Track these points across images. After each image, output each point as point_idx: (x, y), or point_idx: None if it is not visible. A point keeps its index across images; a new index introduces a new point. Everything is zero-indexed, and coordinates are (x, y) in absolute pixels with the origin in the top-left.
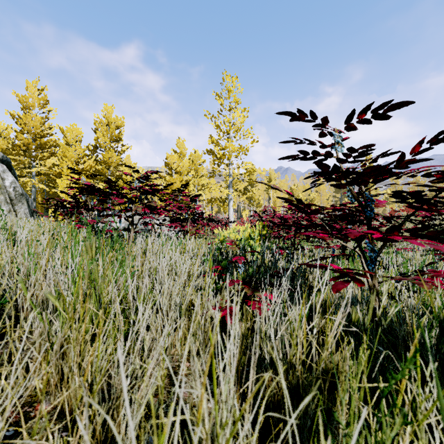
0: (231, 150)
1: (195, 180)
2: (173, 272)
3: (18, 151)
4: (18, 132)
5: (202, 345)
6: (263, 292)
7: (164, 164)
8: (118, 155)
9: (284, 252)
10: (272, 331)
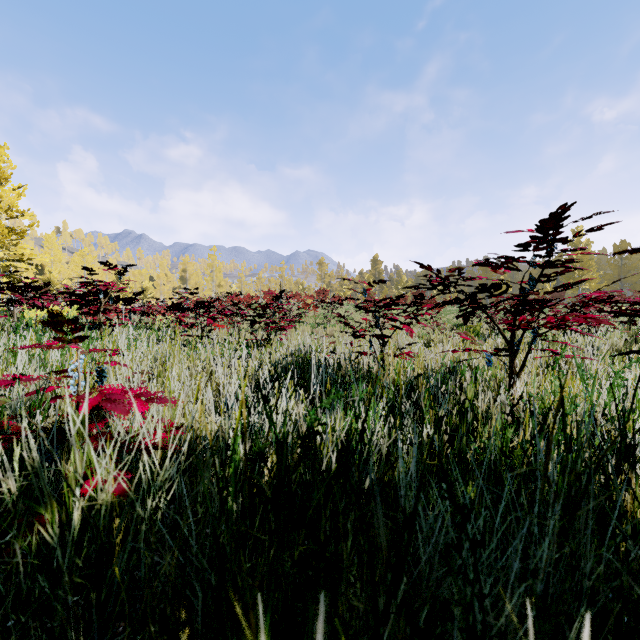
0: None
1: None
2: None
3: None
4: None
5: None
6: None
7: None
8: None
9: None
10: None
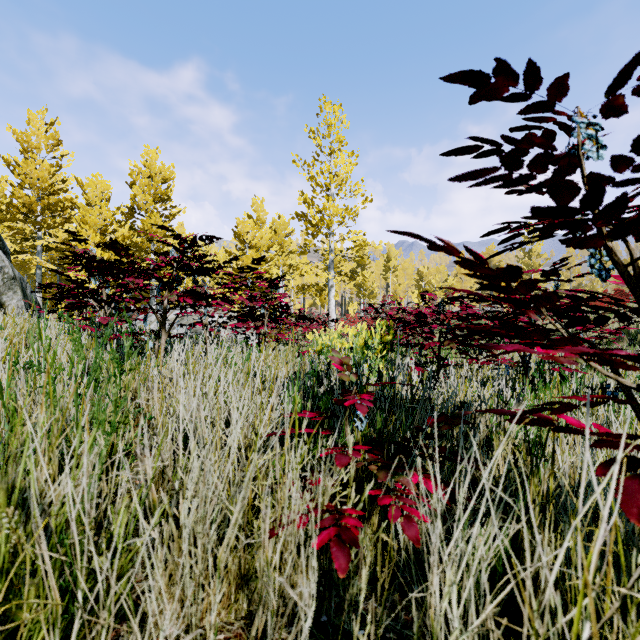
0: (332, 214)
1: (280, 258)
2: (221, 422)
3: (15, 215)
4: (15, 187)
5: (274, 628)
6: (410, 474)
7: (234, 234)
8: (166, 221)
9: (422, 371)
10: (452, 604)
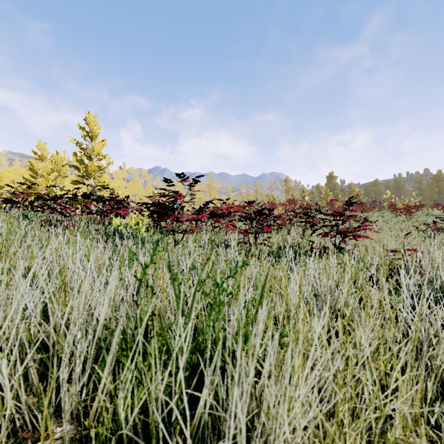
0: (92, 169)
1: (58, 180)
2: None
3: None
4: None
5: None
6: None
7: (29, 168)
8: None
9: None
10: None
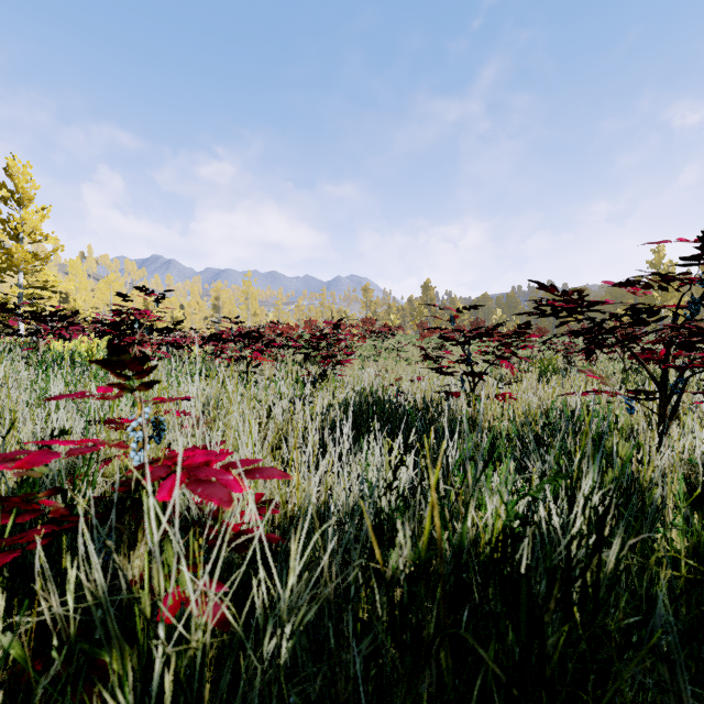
0: (21, 258)
1: None
2: None
3: None
4: None
5: None
6: None
7: None
8: None
9: None
10: None
